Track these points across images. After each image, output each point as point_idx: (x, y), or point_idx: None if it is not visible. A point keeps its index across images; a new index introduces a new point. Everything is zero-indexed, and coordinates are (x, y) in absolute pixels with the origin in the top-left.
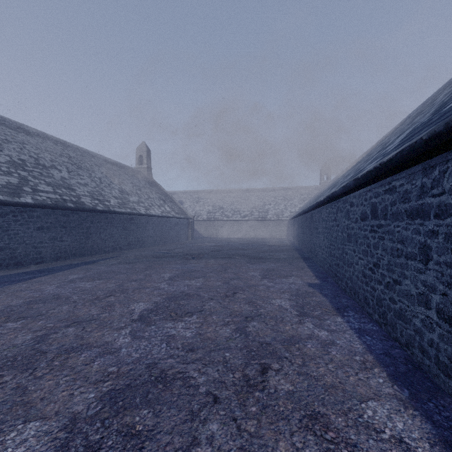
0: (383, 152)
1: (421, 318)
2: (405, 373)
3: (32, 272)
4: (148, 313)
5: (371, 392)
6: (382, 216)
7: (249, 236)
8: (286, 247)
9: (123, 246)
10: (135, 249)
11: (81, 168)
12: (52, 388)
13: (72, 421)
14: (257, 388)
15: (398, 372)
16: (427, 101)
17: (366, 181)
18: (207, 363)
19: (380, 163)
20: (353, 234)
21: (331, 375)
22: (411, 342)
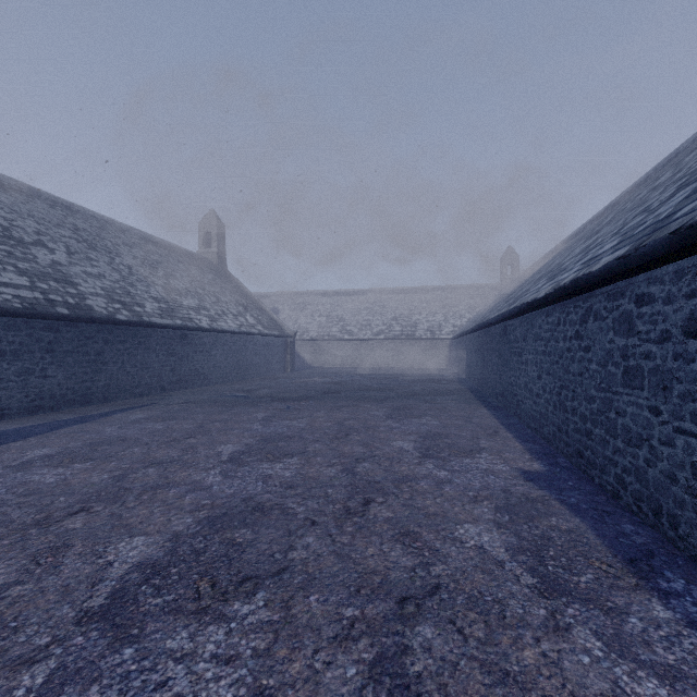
0: None
1: None
2: None
3: None
4: (140, 583)
5: None
6: None
7: (386, 366)
8: (451, 385)
9: (168, 385)
10: (191, 389)
11: (96, 248)
12: None
13: None
14: None
15: None
16: None
17: None
18: None
19: None
20: (650, 370)
21: None
22: None
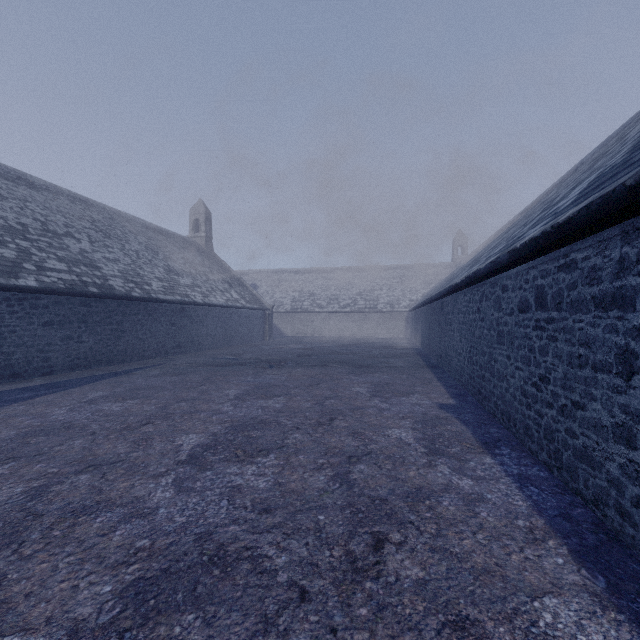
0: (552, 211)
1: (619, 463)
2: (597, 549)
3: (35, 388)
4: (202, 451)
5: (547, 581)
6: (554, 305)
7: (352, 335)
8: (404, 350)
9: (170, 350)
10: (188, 354)
11: (110, 237)
12: (45, 577)
13: (72, 635)
14: (368, 575)
15: (586, 546)
16: (608, 140)
17: (529, 253)
18: (290, 532)
19: (552, 225)
20: (507, 333)
21: (482, 552)
22: (602, 498)
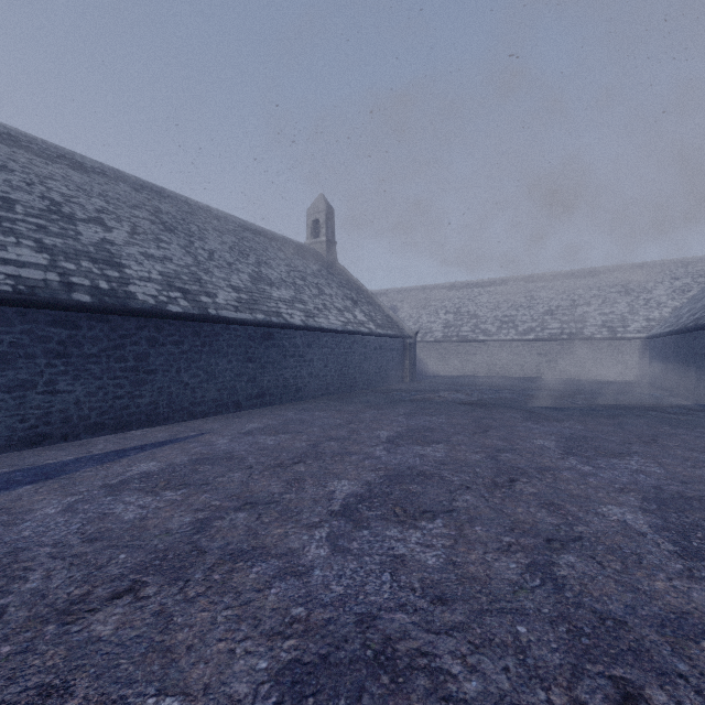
0: None
1: None
2: None
3: None
4: None
5: None
6: None
7: (538, 376)
8: (704, 420)
9: (244, 400)
10: (276, 407)
11: (174, 231)
12: None
13: None
14: None
15: None
16: None
17: None
18: None
19: None
20: None
21: None
22: None
